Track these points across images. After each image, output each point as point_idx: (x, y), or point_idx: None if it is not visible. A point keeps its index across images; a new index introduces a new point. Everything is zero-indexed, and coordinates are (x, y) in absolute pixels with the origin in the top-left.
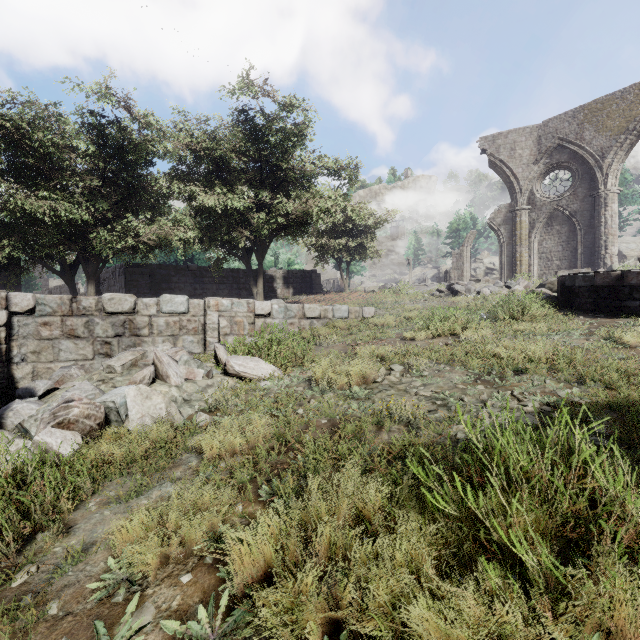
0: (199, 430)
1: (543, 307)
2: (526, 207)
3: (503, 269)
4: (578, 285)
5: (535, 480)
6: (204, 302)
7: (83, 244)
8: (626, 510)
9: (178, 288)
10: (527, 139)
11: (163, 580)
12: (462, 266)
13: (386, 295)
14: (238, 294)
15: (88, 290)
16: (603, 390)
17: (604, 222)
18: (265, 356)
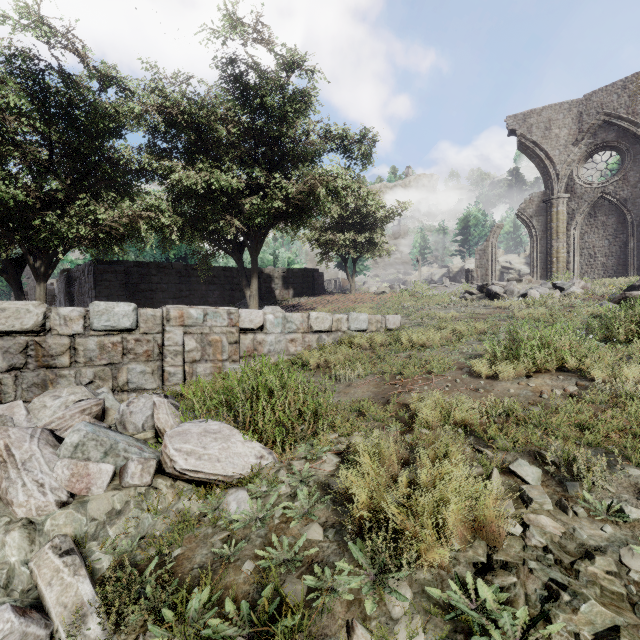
0: None
1: None
2: (564, 195)
3: (536, 267)
4: None
5: None
6: (162, 312)
7: (28, 234)
8: None
9: (160, 289)
10: (565, 116)
11: None
12: (486, 264)
13: (404, 298)
14: (231, 296)
15: (36, 292)
16: None
17: None
18: (244, 423)
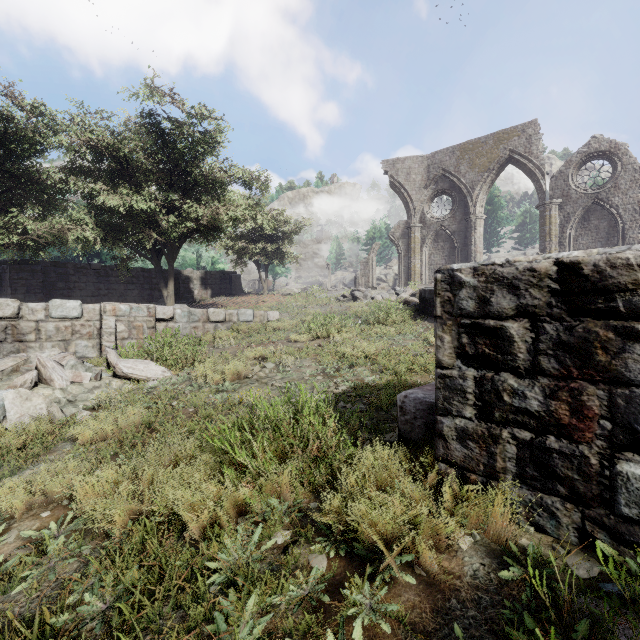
0: (77, 423)
1: (400, 314)
2: (418, 225)
3: (401, 277)
4: (427, 297)
5: (285, 428)
6: (100, 307)
7: None
8: (326, 439)
9: (78, 288)
10: (419, 166)
11: (27, 518)
12: (368, 273)
13: (297, 299)
14: (150, 295)
15: None
16: (387, 376)
17: (474, 242)
18: (156, 359)
